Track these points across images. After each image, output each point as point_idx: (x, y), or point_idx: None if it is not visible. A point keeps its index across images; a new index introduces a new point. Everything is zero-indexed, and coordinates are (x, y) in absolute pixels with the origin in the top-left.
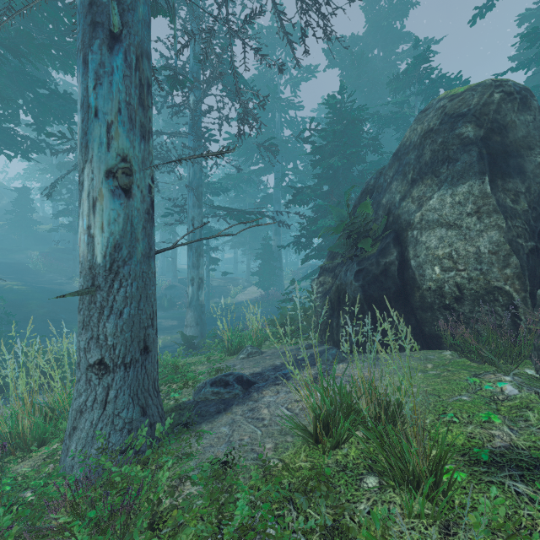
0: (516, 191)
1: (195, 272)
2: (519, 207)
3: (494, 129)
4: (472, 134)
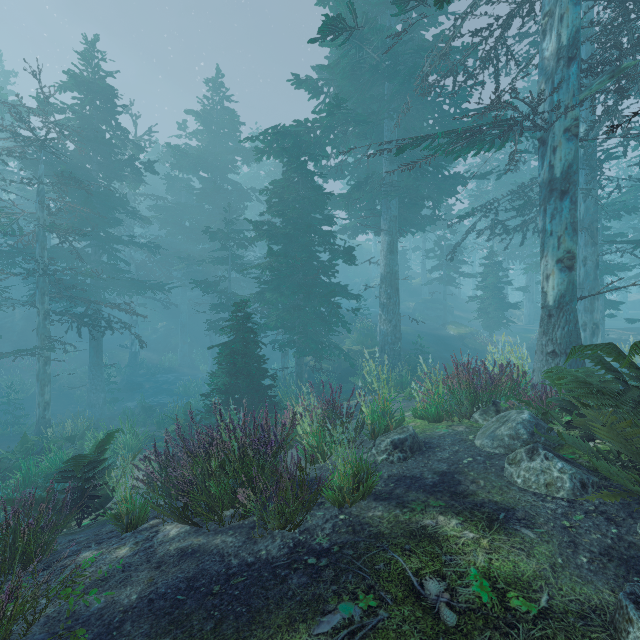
0: None
1: (587, 316)
2: None
3: None
4: None
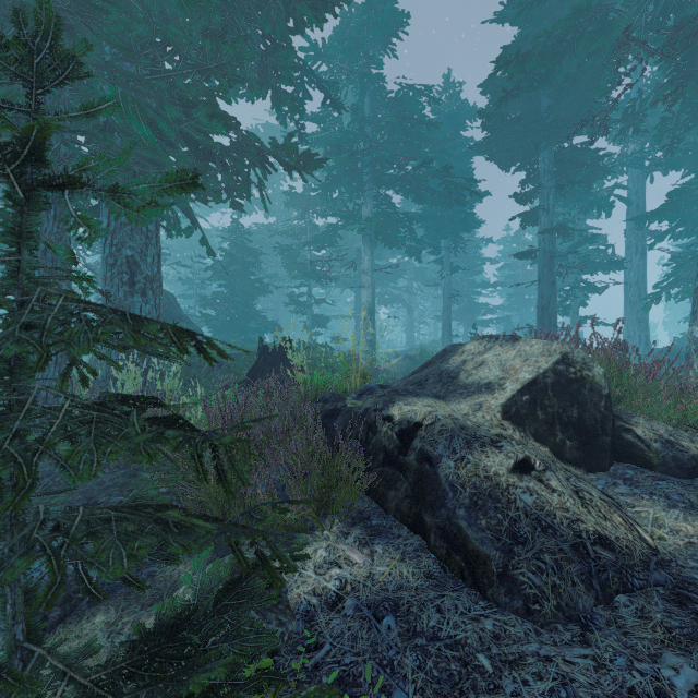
0: None
1: None
2: None
3: None
4: None
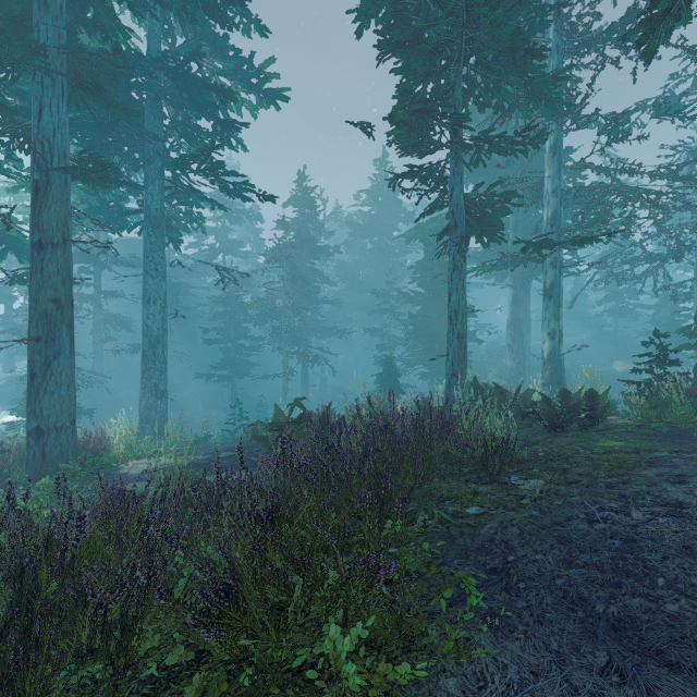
0: None
1: None
2: None
3: None
4: None
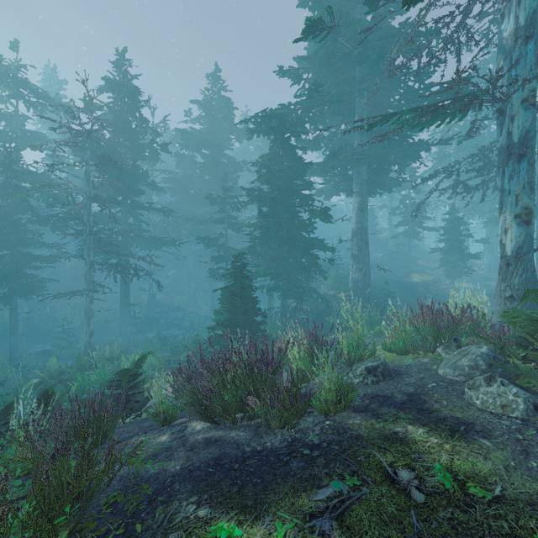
0: None
1: None
2: None
3: None
4: None
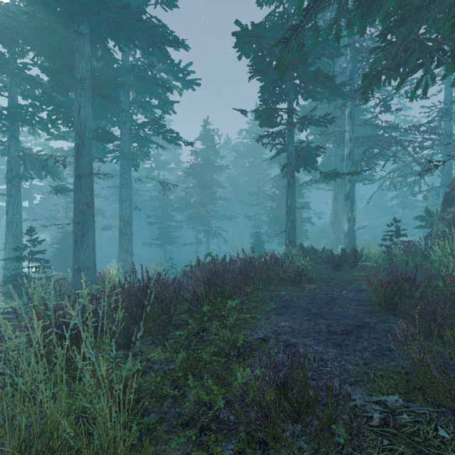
0: (450, 211)
1: None
2: (447, 217)
3: (453, 188)
4: (446, 191)
